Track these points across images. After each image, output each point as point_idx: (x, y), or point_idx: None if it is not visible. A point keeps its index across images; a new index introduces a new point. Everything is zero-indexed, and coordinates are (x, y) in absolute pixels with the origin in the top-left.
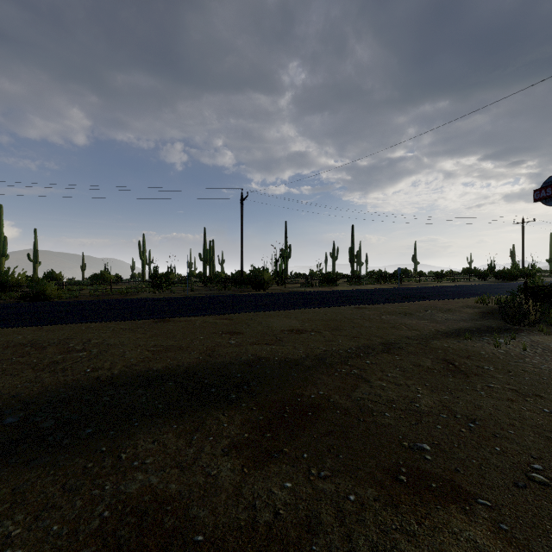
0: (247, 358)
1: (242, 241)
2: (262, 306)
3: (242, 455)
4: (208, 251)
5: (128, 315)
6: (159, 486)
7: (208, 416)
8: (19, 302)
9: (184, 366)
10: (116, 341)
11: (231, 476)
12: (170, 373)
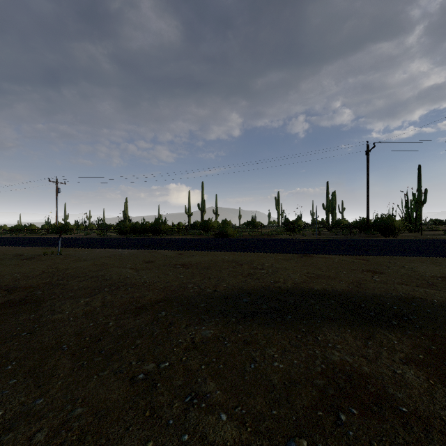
0: (398, 294)
1: (368, 190)
2: (399, 251)
3: (423, 370)
4: (330, 201)
5: (280, 249)
6: (354, 364)
7: (375, 331)
8: (215, 238)
9: (337, 290)
10: (281, 266)
11: (417, 380)
12: (328, 294)
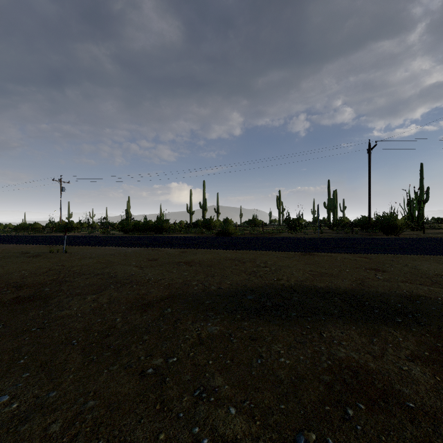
0: (402, 292)
1: (369, 189)
2: (401, 249)
3: (429, 367)
4: (331, 200)
5: (282, 248)
6: (360, 360)
7: (380, 328)
8: (217, 236)
9: (341, 288)
10: (283, 264)
11: (423, 377)
12: (332, 291)
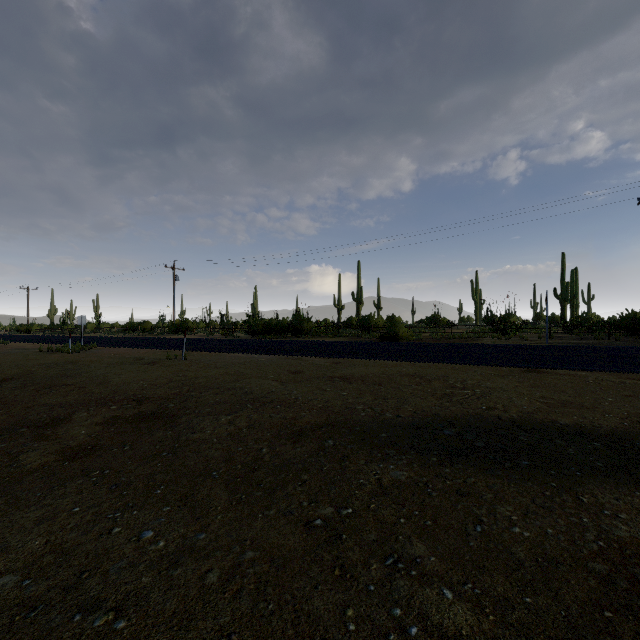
0: None
1: None
2: None
3: None
4: (568, 284)
5: (487, 360)
6: None
7: None
8: (380, 341)
9: (603, 428)
10: (494, 386)
11: None
12: (587, 432)
